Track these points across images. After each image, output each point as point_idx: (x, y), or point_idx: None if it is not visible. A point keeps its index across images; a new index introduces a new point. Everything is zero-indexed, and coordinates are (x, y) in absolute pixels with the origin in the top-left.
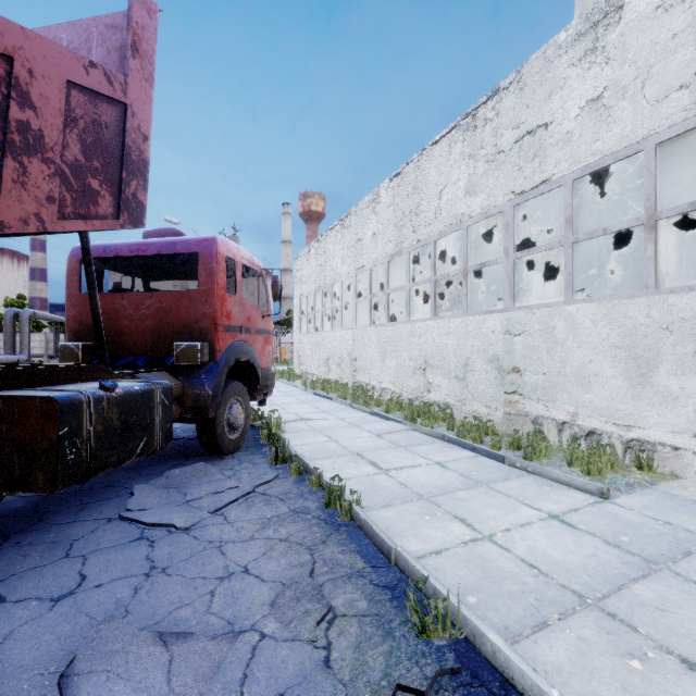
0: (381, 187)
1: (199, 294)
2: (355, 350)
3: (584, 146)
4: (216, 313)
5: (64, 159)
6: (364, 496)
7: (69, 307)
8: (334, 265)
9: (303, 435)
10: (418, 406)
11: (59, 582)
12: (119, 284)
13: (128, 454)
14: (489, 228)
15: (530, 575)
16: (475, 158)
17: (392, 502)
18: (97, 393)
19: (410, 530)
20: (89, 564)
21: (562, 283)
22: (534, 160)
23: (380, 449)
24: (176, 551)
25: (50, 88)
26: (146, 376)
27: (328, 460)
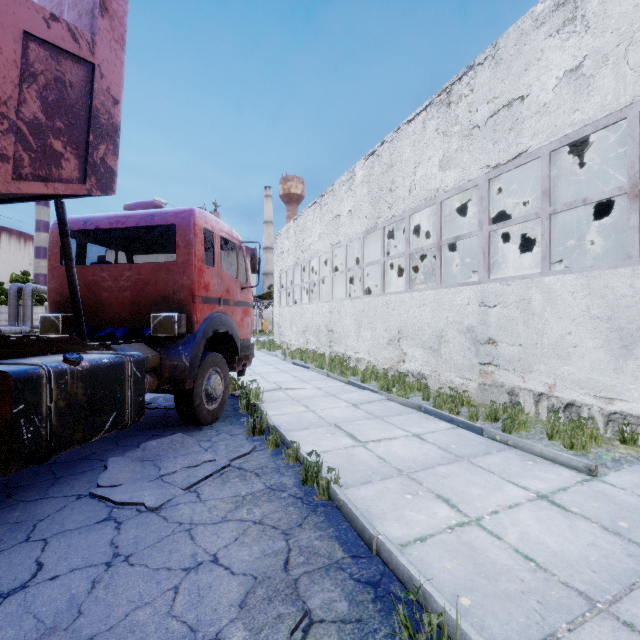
0: (356, 166)
1: (177, 265)
2: (331, 322)
3: (562, 116)
4: (194, 285)
5: (21, 116)
6: (342, 471)
7: (50, 279)
8: (312, 242)
9: (282, 405)
10: (393, 376)
11: (12, 572)
12: (103, 257)
13: (96, 429)
14: (460, 206)
15: (527, 570)
16: (450, 134)
17: (371, 479)
18: (59, 366)
19: (391, 511)
20: (49, 551)
21: (528, 258)
22: (510, 133)
23: (357, 420)
24: (143, 535)
25: (3, 37)
26: (122, 348)
27: (306, 431)
